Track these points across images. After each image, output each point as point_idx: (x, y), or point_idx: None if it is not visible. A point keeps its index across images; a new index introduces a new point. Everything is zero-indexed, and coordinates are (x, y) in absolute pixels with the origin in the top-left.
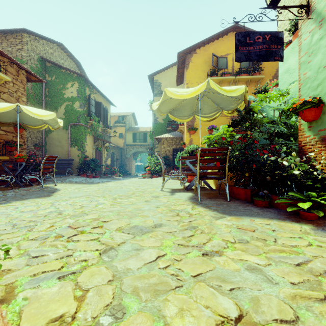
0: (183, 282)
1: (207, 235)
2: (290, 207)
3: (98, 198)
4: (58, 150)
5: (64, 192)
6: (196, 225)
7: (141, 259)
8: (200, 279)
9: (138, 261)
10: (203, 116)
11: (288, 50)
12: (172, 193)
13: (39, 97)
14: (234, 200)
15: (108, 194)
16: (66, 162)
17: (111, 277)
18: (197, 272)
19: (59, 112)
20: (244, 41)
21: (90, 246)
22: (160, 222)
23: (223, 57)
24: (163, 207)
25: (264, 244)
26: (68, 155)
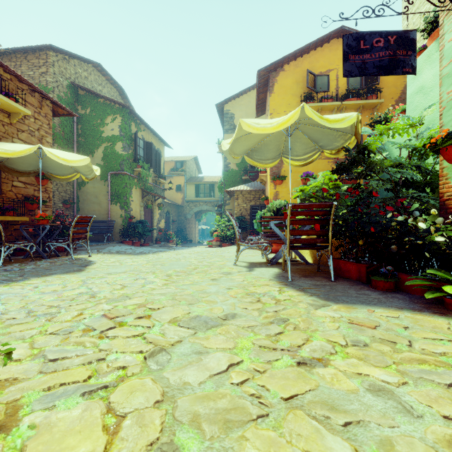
0: (269, 409)
1: (303, 332)
2: (429, 291)
3: (146, 274)
4: (95, 208)
5: (101, 266)
6: (287, 317)
7: (205, 368)
8: (295, 405)
9: (201, 371)
10: (294, 159)
11: (421, 59)
12: (251, 268)
13: (69, 137)
14: (341, 280)
15: (160, 269)
16: (105, 225)
17: (159, 396)
18: (291, 393)
19: (96, 157)
20: (356, 46)
21: (131, 346)
22: (233, 311)
23: (323, 75)
24: (237, 288)
25: (393, 349)
26: (107, 215)
